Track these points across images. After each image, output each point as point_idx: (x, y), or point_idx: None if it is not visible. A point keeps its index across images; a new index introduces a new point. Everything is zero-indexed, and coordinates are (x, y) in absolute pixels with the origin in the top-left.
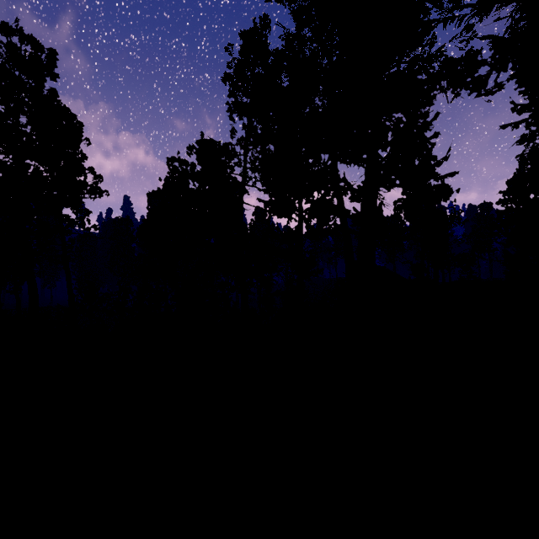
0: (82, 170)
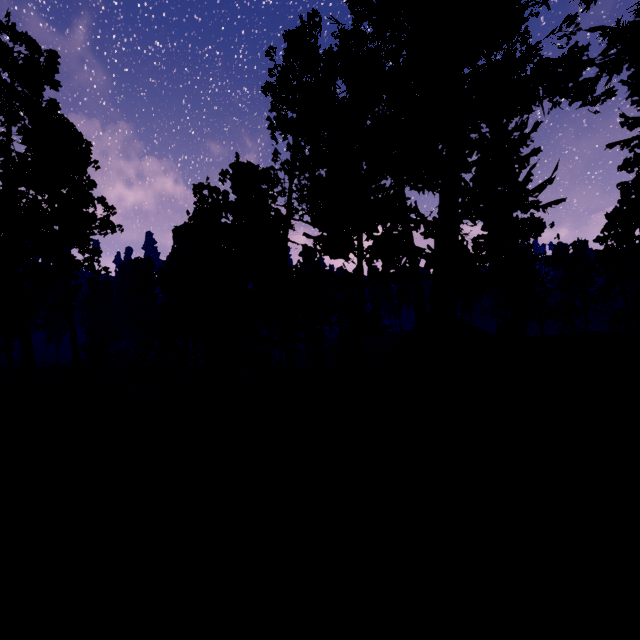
0: (90, 200)
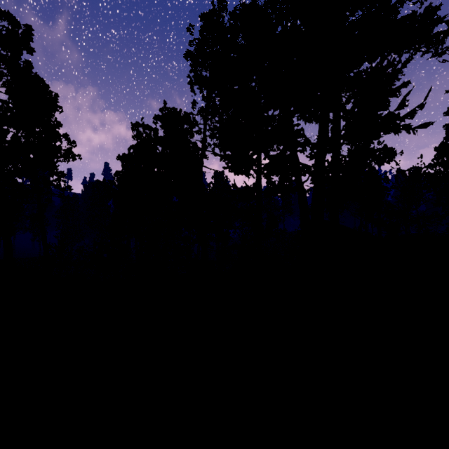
0: (57, 136)
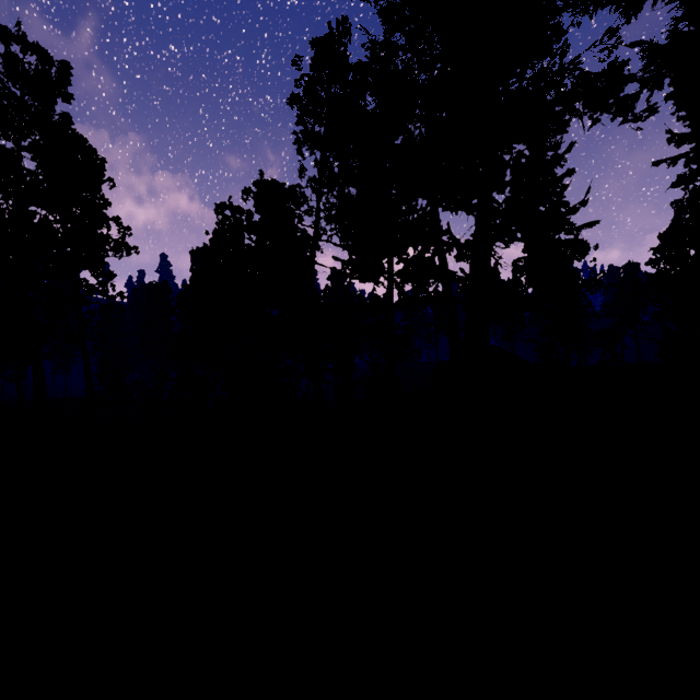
0: (105, 220)
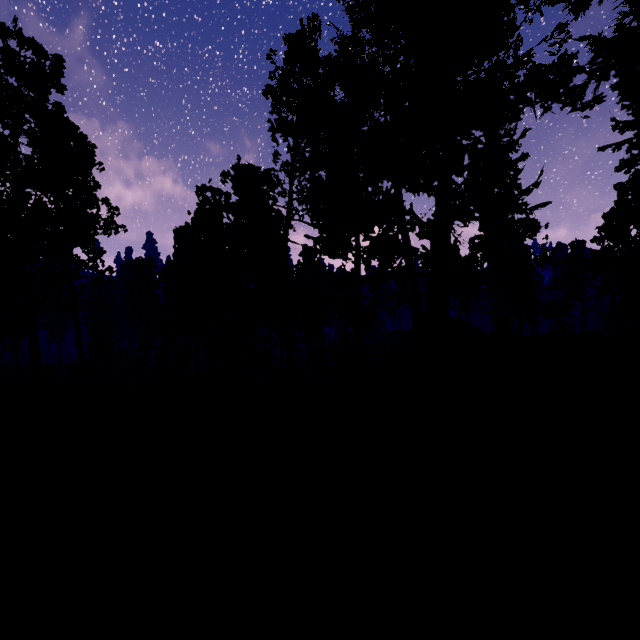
0: (95, 201)
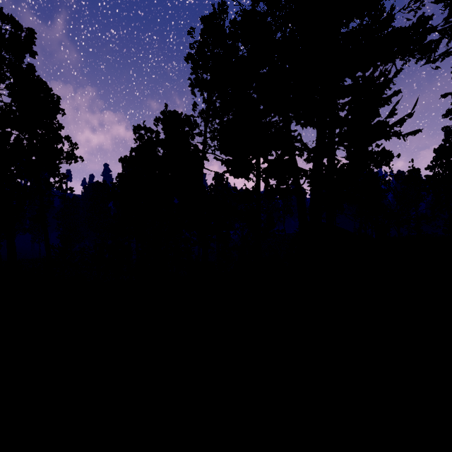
0: (59, 138)
